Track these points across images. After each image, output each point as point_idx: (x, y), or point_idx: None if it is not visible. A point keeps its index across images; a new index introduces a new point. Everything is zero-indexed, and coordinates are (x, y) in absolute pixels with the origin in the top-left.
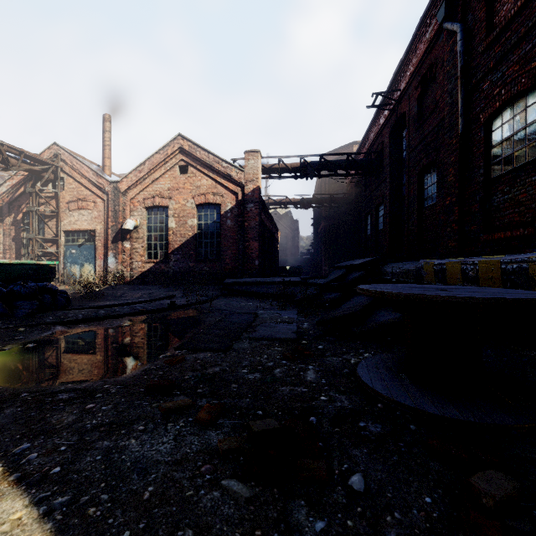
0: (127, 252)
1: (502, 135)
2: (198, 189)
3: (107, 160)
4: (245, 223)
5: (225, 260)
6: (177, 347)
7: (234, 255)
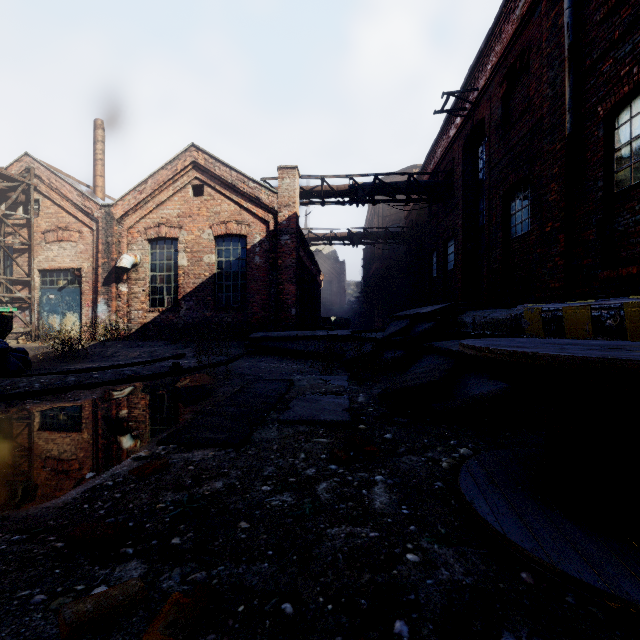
0: (124, 298)
1: (632, 132)
2: (217, 216)
3: (99, 179)
4: (279, 260)
5: (253, 309)
6: (161, 441)
7: (265, 301)
